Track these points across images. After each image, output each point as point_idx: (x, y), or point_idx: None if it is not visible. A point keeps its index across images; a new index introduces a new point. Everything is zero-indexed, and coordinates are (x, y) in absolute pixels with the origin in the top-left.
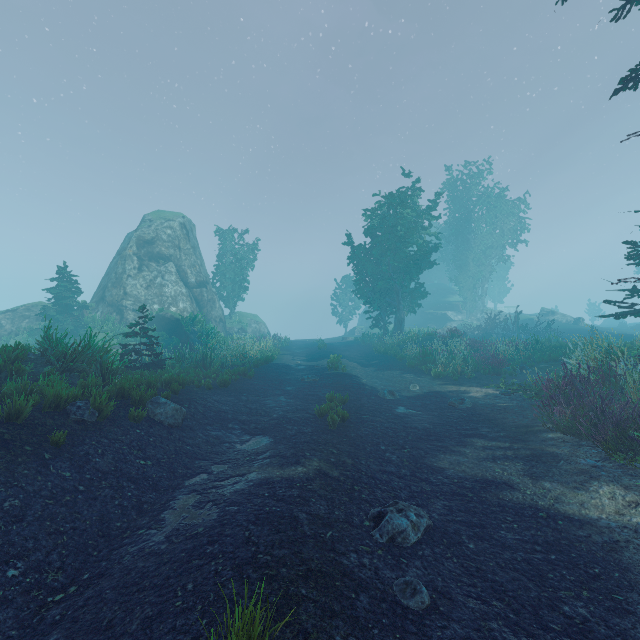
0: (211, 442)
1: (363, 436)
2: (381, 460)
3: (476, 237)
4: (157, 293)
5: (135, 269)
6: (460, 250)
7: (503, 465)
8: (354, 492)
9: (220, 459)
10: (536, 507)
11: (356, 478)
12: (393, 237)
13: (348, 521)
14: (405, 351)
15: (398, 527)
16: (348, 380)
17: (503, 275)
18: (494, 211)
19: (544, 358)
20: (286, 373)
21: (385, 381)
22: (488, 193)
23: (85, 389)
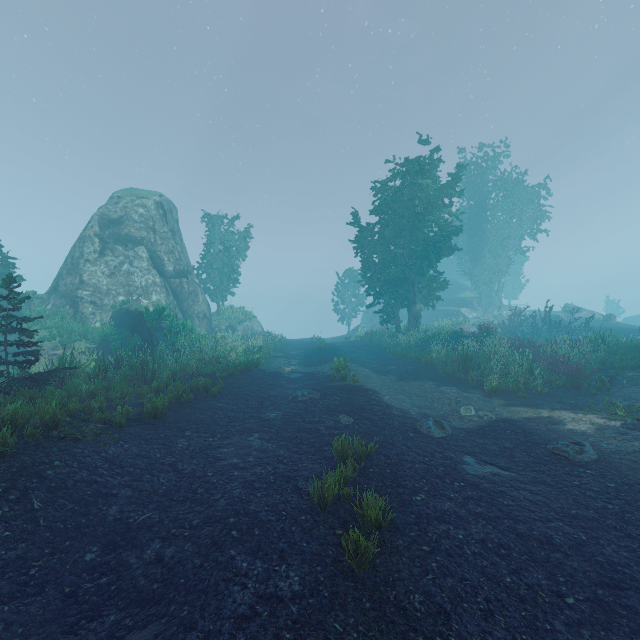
0: None
1: (448, 608)
2: None
3: (492, 226)
4: (123, 282)
5: (95, 253)
6: (474, 241)
7: None
8: None
9: None
10: None
11: None
12: (410, 213)
13: None
14: (430, 353)
15: None
16: (363, 398)
17: (517, 270)
18: (512, 198)
19: (630, 363)
20: (272, 385)
21: (416, 398)
22: (505, 178)
23: None
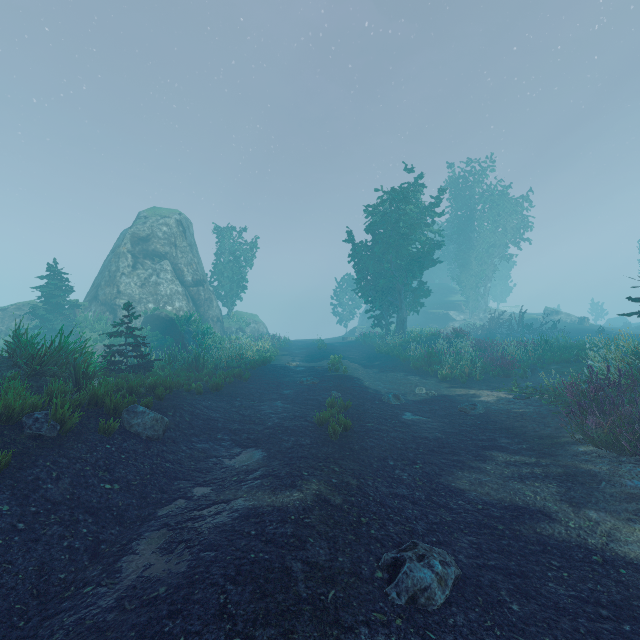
0: (196, 457)
1: (368, 449)
2: (390, 479)
3: (478, 235)
4: (152, 292)
5: (129, 267)
6: (462, 249)
7: (533, 487)
8: (361, 526)
9: (204, 479)
10: (586, 547)
11: (363, 506)
12: (395, 234)
13: (355, 572)
14: (408, 352)
15: (420, 582)
16: (350, 383)
17: (505, 274)
18: (497, 209)
19: (555, 359)
20: (284, 375)
21: (389, 384)
22: (491, 191)
23: (51, 396)
